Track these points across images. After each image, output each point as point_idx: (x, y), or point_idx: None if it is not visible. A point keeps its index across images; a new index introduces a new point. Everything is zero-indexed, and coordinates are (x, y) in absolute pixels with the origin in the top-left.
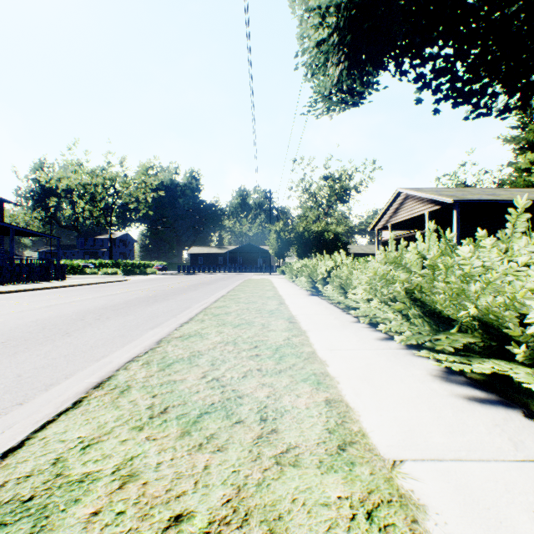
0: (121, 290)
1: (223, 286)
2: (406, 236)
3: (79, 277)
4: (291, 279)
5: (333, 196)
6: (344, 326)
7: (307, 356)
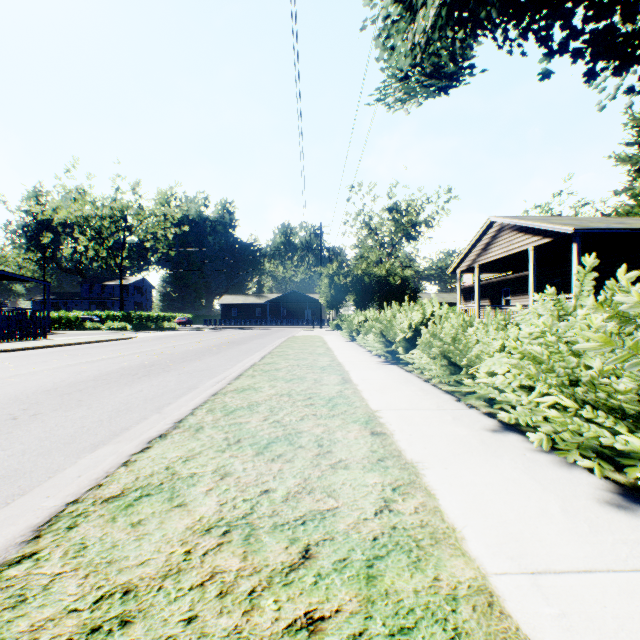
0: (110, 354)
1: (257, 347)
2: (495, 281)
3: (73, 333)
4: (350, 337)
5: (399, 232)
6: (489, 447)
7: (484, 635)
